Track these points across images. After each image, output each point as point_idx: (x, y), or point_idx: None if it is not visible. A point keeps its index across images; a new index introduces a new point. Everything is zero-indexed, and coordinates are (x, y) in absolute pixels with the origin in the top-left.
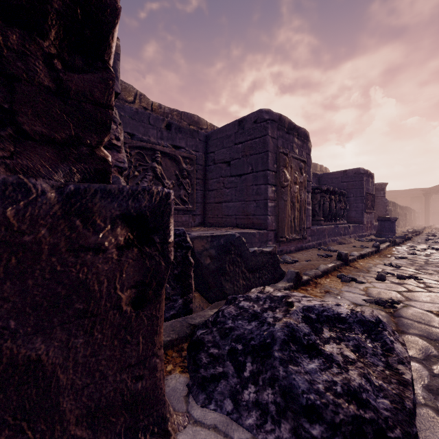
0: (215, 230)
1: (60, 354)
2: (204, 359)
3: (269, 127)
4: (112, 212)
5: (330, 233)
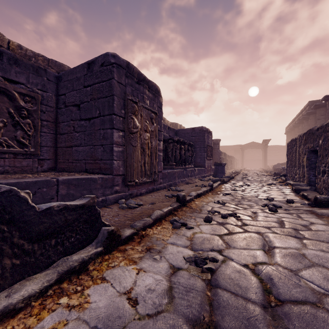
0: (38, 176)
1: None
2: None
3: (115, 71)
4: None
5: (179, 175)
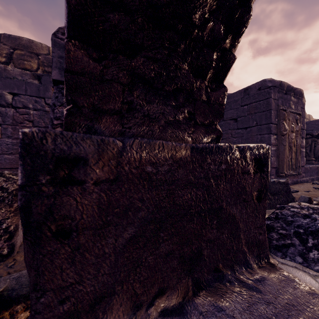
0: None
1: (239, 215)
2: (275, 236)
3: (271, 92)
4: (251, 157)
5: None
